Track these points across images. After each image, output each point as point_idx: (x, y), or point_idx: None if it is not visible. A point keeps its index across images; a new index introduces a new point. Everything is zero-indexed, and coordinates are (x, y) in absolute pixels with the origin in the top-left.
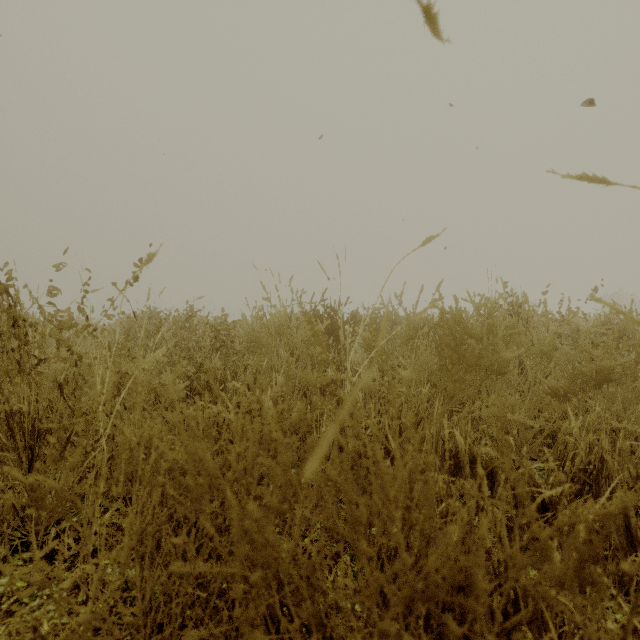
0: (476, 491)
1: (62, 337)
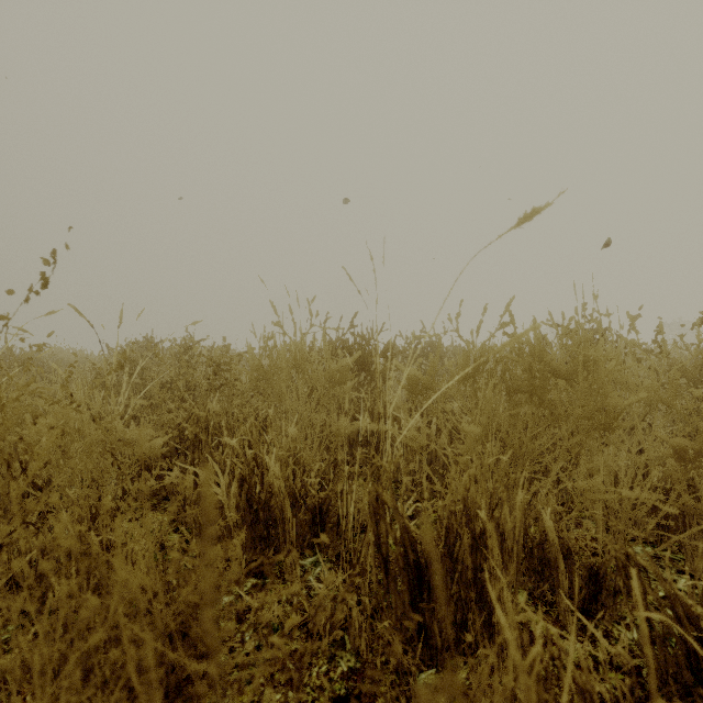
0: None
1: None
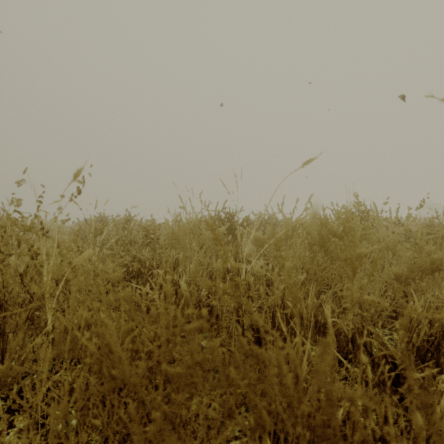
0: (379, 400)
1: (22, 238)
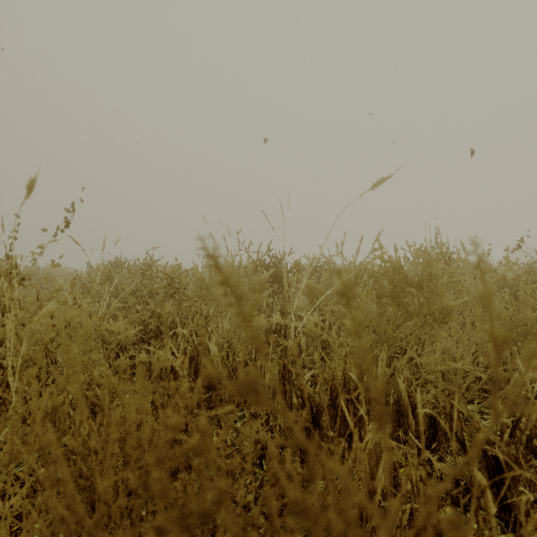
0: None
1: None
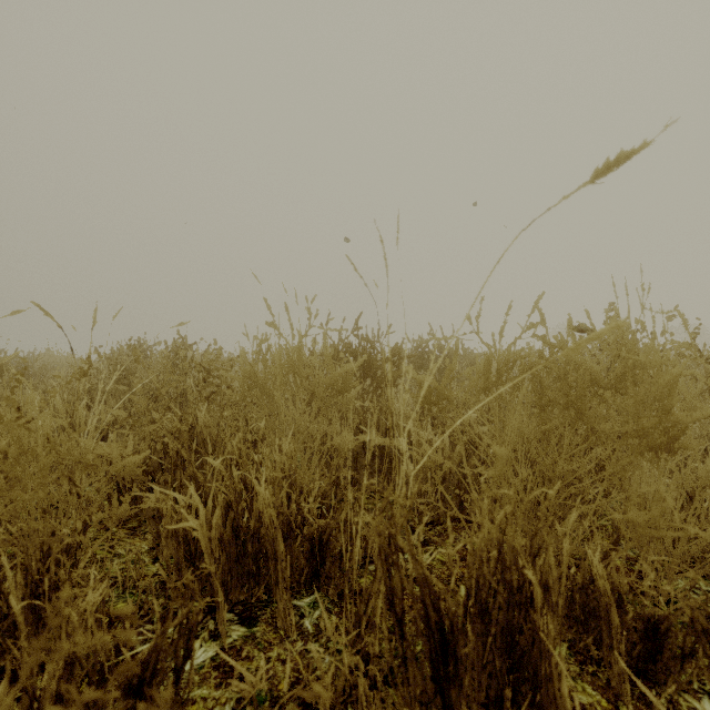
0: None
1: None
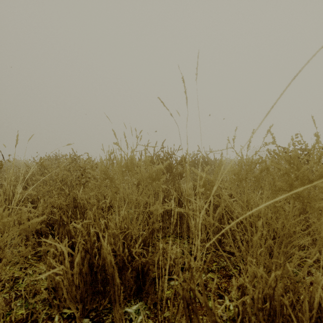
0: None
1: None
